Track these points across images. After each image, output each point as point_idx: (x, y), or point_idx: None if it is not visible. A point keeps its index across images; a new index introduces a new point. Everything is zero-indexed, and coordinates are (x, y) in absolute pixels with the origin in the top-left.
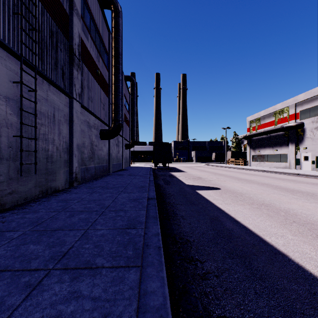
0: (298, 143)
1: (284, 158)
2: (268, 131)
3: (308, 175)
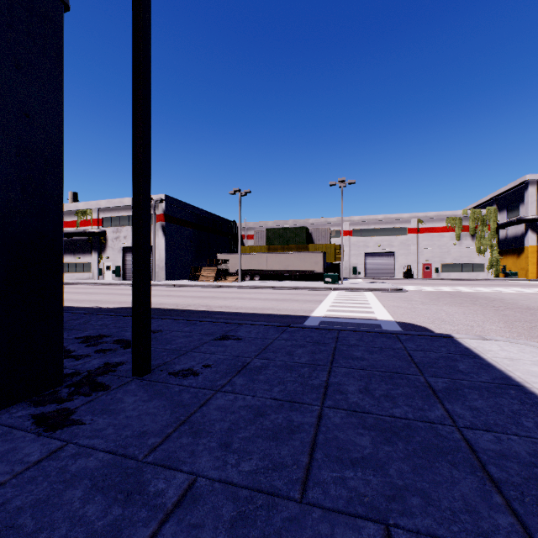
0: (102, 251)
1: (89, 268)
2: (69, 233)
3: (104, 283)
